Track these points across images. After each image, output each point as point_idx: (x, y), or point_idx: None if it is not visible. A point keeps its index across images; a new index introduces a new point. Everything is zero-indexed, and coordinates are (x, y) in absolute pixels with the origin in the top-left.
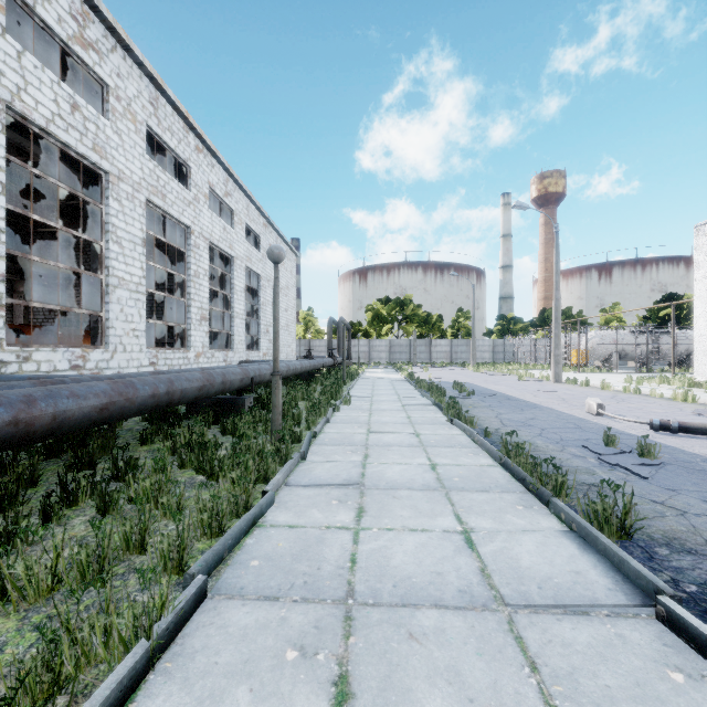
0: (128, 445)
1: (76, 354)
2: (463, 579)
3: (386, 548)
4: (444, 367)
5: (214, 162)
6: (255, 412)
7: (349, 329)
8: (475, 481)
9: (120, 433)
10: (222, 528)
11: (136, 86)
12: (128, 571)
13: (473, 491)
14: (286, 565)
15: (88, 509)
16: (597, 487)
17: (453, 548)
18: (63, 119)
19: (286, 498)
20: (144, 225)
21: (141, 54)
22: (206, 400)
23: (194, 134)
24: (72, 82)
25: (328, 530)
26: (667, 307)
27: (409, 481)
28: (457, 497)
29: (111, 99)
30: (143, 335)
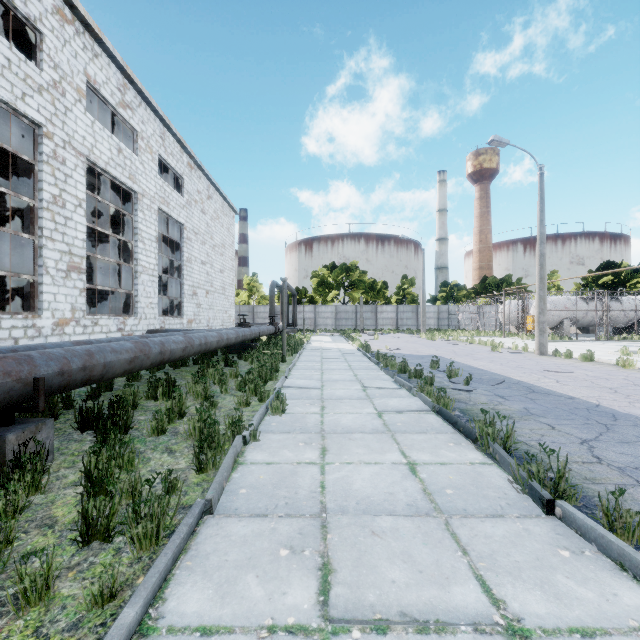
0: None
1: None
2: None
3: None
4: (392, 334)
5: (99, 51)
6: None
7: (294, 295)
8: None
9: None
10: None
11: None
12: None
13: None
14: None
15: None
16: None
17: None
18: None
19: None
20: None
21: None
22: None
23: None
24: None
25: None
26: (606, 275)
27: None
28: None
29: None
30: None
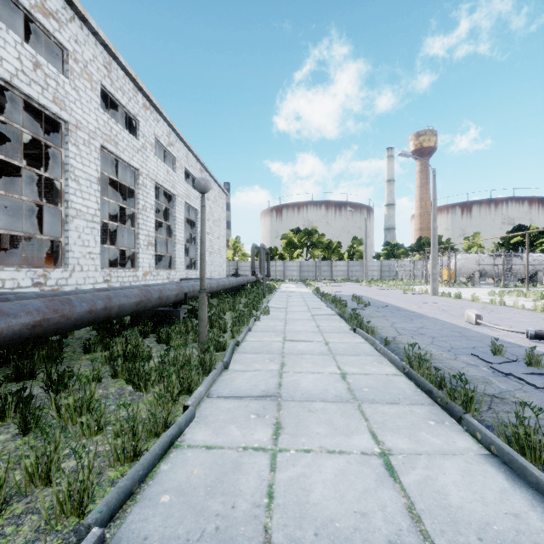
0: (62, 359)
1: (38, 273)
2: (391, 523)
3: (304, 477)
4: (343, 282)
5: (159, 118)
6: (187, 323)
7: (268, 253)
8: (384, 391)
9: (70, 341)
10: (137, 452)
11: (92, 52)
12: (26, 511)
13: (383, 403)
14: (198, 501)
15: (13, 425)
16: (498, 399)
17: (374, 477)
18: (26, 75)
19: (207, 412)
20: (98, 167)
21: (96, 25)
22: (147, 312)
23: (142, 94)
24: (40, 49)
25: (245, 452)
26: (517, 236)
27: (322, 391)
28: (370, 410)
29: (69, 61)
30: (98, 257)
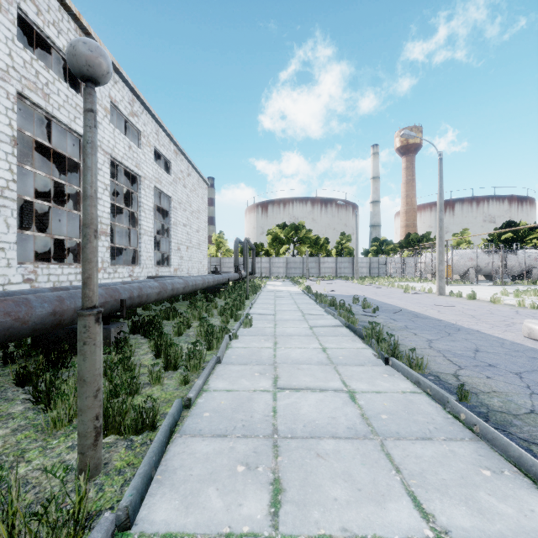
0: None
1: None
2: None
3: None
4: (332, 280)
5: (117, 79)
6: (107, 356)
7: (253, 249)
8: None
9: None
10: None
11: None
12: None
13: None
14: None
15: None
16: None
17: None
18: None
19: None
20: (14, 122)
21: None
22: (57, 330)
23: None
24: None
25: None
26: (507, 232)
27: None
28: None
29: None
30: (12, 247)
